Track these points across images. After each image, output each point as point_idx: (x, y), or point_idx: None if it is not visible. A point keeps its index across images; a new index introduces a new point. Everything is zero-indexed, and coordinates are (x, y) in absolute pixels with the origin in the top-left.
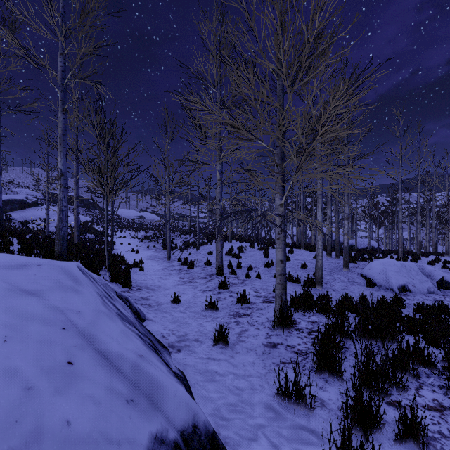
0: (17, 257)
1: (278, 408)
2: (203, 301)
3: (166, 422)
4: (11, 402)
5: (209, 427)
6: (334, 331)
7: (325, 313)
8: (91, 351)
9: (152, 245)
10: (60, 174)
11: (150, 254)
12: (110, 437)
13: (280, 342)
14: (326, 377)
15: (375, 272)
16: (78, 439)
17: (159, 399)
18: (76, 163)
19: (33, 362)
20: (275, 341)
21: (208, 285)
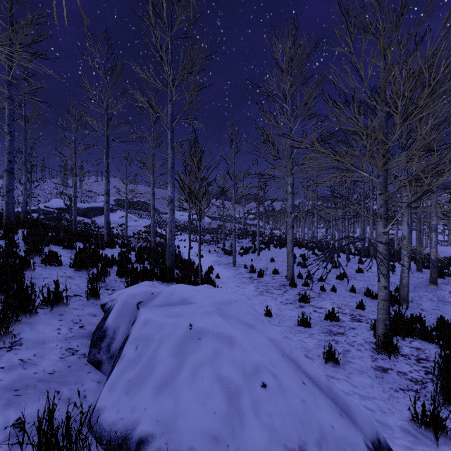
0: (219, 294)
1: (415, 434)
2: (290, 314)
3: (362, 434)
4: (301, 409)
5: (387, 443)
6: None
7: (426, 339)
8: (302, 373)
9: (212, 248)
10: (170, 200)
11: (214, 258)
12: (352, 440)
13: (389, 367)
14: None
15: None
16: (341, 438)
17: (351, 415)
18: (153, 178)
19: (293, 382)
20: (383, 365)
21: (286, 297)
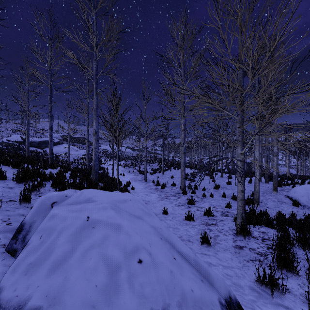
0: (118, 195)
1: (259, 290)
2: (180, 213)
3: (218, 294)
4: (168, 278)
5: (236, 299)
6: (285, 241)
7: (269, 226)
8: (175, 251)
9: (131, 170)
10: (95, 132)
11: (132, 176)
12: (207, 300)
13: (244, 245)
14: (285, 273)
15: (299, 195)
16: (198, 299)
17: (211, 280)
18: (88, 119)
19: (165, 258)
20: (240, 244)
21: (179, 201)
